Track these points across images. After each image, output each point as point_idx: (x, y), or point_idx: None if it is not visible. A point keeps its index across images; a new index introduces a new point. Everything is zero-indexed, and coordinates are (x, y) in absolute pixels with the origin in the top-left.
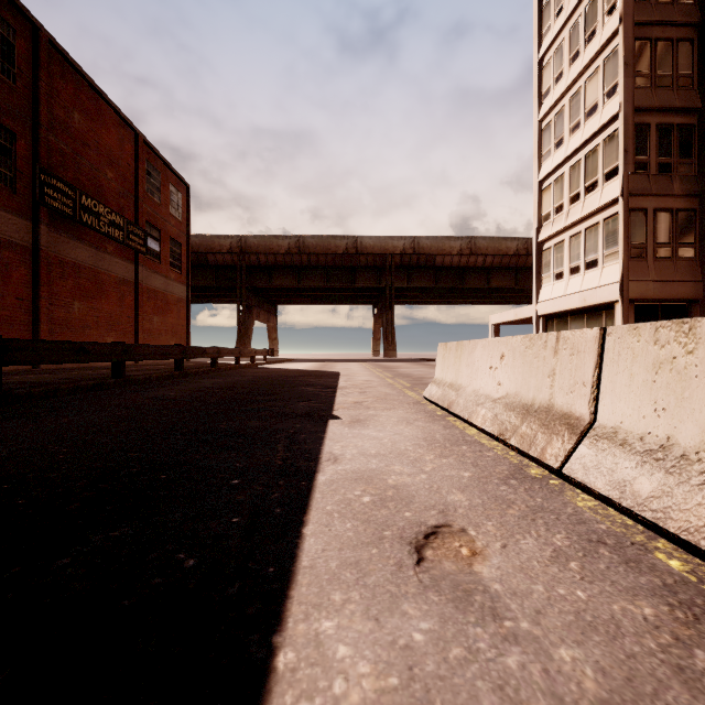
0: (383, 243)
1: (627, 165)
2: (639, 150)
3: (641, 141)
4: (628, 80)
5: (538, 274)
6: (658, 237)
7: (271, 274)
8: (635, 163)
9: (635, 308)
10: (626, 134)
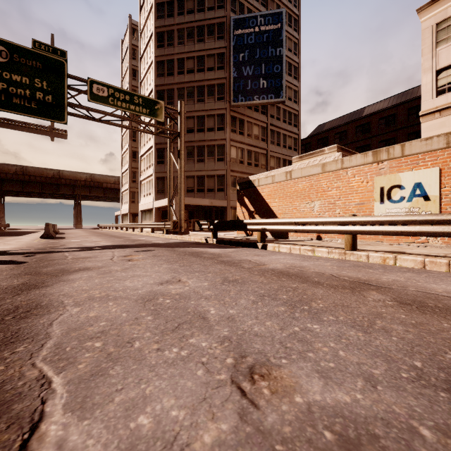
0: (75, 175)
1: (130, 181)
2: (134, 177)
3: (134, 175)
4: (130, 161)
5: (121, 202)
6: (138, 198)
7: (3, 183)
8: (133, 180)
9: (133, 215)
10: (130, 173)
